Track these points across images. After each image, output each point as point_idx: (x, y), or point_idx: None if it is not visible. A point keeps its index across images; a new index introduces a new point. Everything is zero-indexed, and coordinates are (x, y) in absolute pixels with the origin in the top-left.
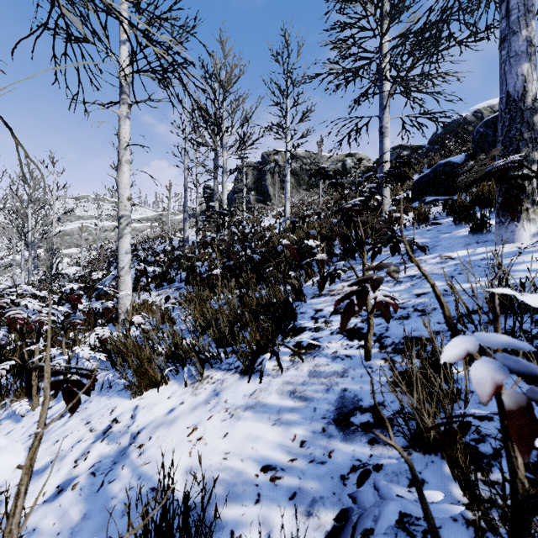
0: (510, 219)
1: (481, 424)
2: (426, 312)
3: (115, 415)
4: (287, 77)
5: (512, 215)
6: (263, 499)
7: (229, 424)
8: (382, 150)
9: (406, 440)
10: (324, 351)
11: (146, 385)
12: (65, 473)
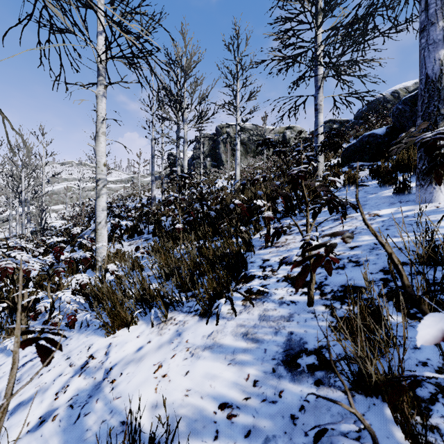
0: (429, 183)
1: (416, 368)
2: (360, 263)
3: (91, 352)
4: (237, 63)
5: (437, 180)
6: (221, 436)
7: (189, 363)
8: (316, 124)
9: (349, 383)
10: (272, 297)
11: (118, 325)
12: (47, 405)
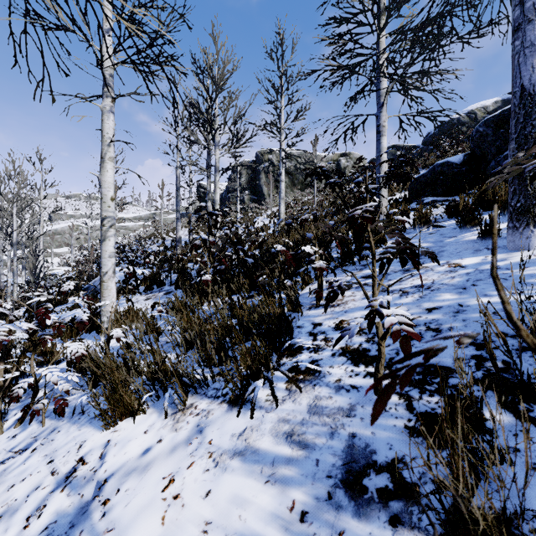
0: (526, 224)
1: None
2: (441, 332)
3: (83, 453)
4: (282, 75)
5: None
6: None
7: (212, 477)
8: (379, 150)
9: (442, 528)
10: (326, 379)
11: (121, 414)
12: None
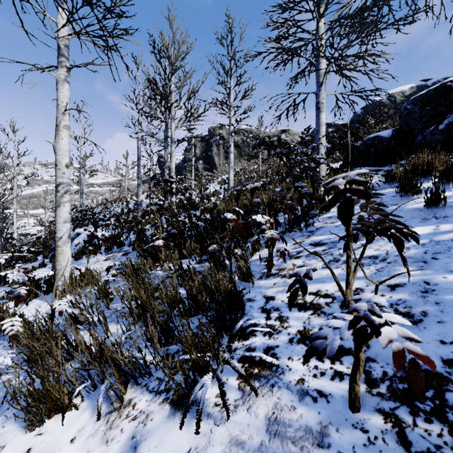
0: None
1: None
2: (414, 318)
3: None
4: (231, 58)
5: None
6: None
7: None
8: (318, 124)
9: None
10: (285, 377)
11: (50, 410)
12: None
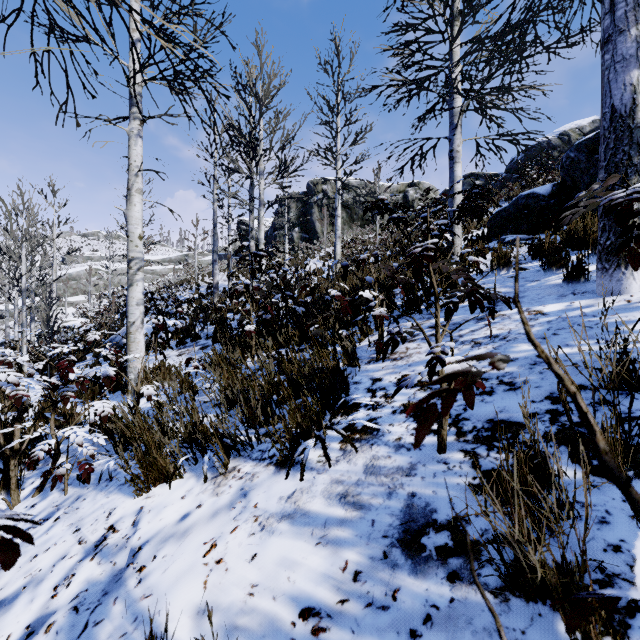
0: (616, 265)
1: (604, 556)
2: (515, 385)
3: (113, 521)
4: (338, 91)
5: (631, 263)
6: None
7: (258, 541)
8: (452, 179)
9: (501, 580)
10: (385, 437)
11: (155, 479)
12: (39, 606)
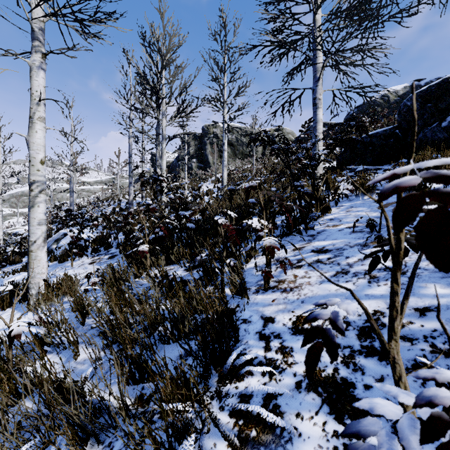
0: None
1: None
2: None
3: None
4: (225, 54)
5: None
6: None
7: None
8: (315, 121)
9: None
10: (294, 448)
11: None
12: None
